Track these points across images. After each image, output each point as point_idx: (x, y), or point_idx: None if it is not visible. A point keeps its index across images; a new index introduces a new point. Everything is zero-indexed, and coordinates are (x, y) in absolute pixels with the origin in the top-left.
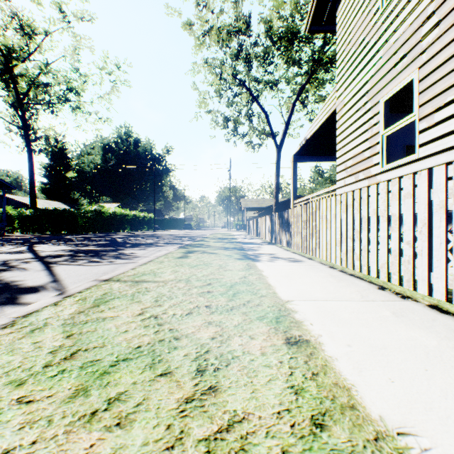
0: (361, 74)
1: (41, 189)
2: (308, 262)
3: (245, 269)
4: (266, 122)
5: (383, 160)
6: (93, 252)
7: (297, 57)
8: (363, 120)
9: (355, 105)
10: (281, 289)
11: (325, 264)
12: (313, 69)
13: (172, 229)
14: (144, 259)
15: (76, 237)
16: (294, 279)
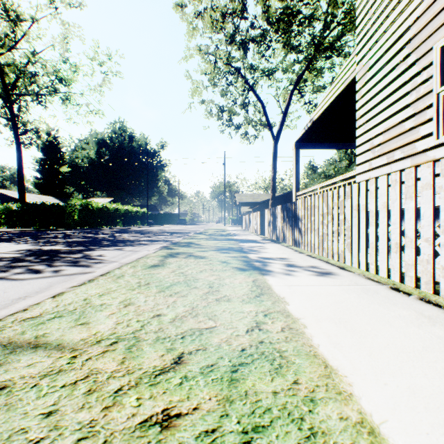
0: (398, 21)
1: (34, 184)
2: (348, 277)
3: (254, 297)
4: (262, 112)
5: (439, 129)
6: (51, 254)
7: (296, 41)
8: (402, 81)
9: (388, 63)
10: (371, 396)
11: (378, 281)
12: (313, 55)
13: (166, 224)
14: (108, 266)
15: (57, 233)
16: (366, 335)
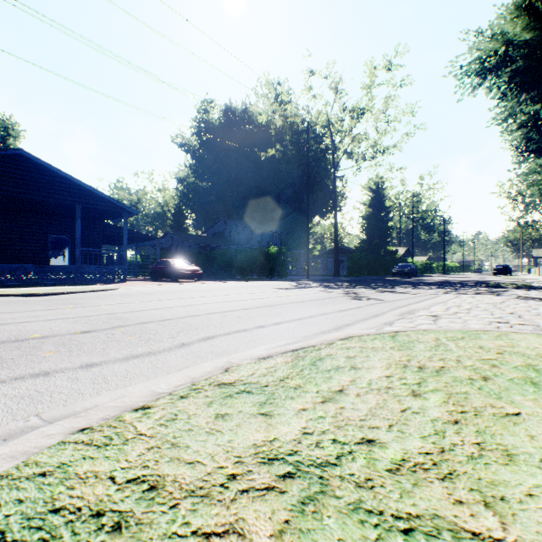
0: None
1: None
2: None
3: None
4: None
5: None
6: None
7: None
8: None
9: None
10: None
11: None
12: None
13: None
14: None
15: None
16: None
